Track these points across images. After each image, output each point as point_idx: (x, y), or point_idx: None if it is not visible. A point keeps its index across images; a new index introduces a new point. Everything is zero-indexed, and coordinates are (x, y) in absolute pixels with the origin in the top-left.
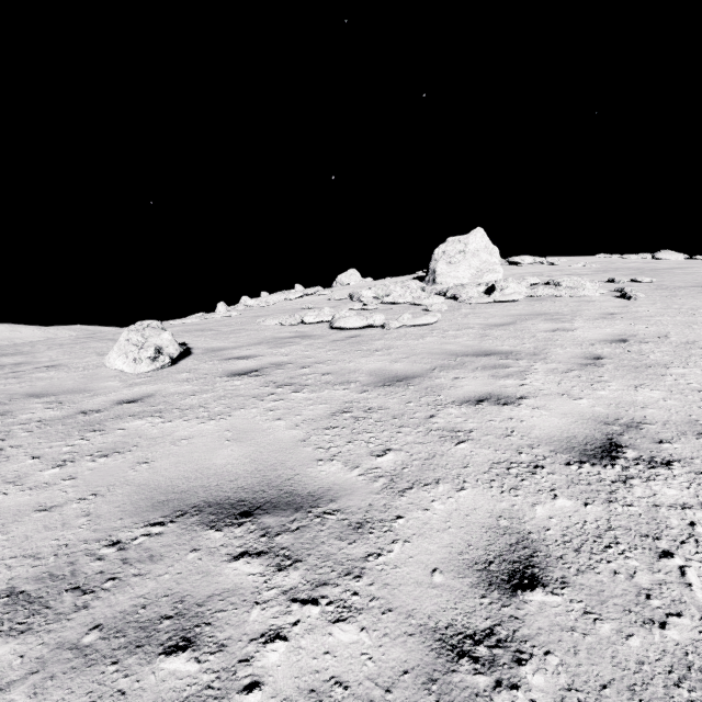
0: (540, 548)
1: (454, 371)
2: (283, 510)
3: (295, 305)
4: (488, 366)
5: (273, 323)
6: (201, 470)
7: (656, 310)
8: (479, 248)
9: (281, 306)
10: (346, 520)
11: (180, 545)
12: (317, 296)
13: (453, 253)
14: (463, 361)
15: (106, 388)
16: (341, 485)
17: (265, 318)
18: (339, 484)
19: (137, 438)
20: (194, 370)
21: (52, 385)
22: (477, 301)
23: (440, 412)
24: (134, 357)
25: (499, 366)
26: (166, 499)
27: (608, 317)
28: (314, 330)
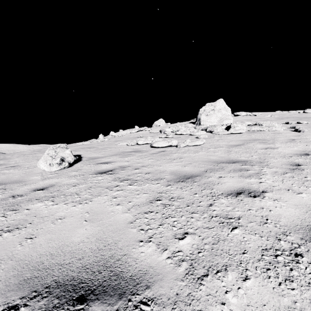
0: None
1: (218, 172)
2: (110, 296)
3: (134, 135)
4: (236, 170)
5: (123, 144)
6: (62, 247)
7: None
8: (221, 108)
9: (128, 136)
10: None
11: None
12: (145, 131)
13: (209, 111)
14: (221, 166)
15: (32, 180)
16: (155, 268)
17: (120, 142)
18: (153, 267)
19: (34, 216)
20: (80, 170)
21: (7, 178)
22: (222, 133)
23: (215, 202)
24: (49, 163)
25: (243, 170)
26: (30, 277)
27: (292, 141)
28: (142, 148)
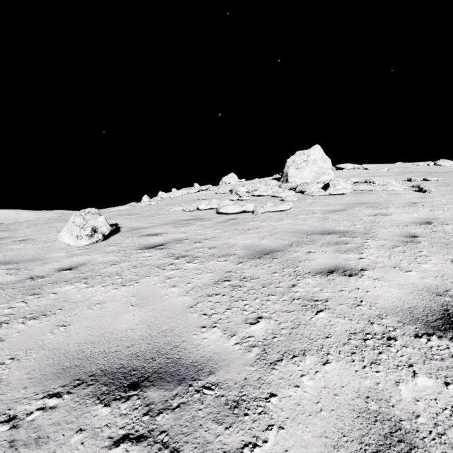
0: (416, 443)
1: (307, 246)
2: (167, 382)
3: (194, 197)
4: (332, 243)
5: (178, 209)
6: (105, 334)
7: (446, 200)
8: (317, 158)
9: (184, 198)
10: (223, 397)
11: (68, 423)
12: (208, 191)
13: (299, 162)
14: (312, 238)
15: (54, 258)
16: (220, 354)
17: (173, 206)
18: (218, 353)
19: (63, 301)
20: (119, 244)
21: (18, 255)
22: (317, 194)
23: (299, 282)
24: (77, 234)
25: (340, 243)
26: (69, 366)
27: (412, 205)
28: (205, 214)
